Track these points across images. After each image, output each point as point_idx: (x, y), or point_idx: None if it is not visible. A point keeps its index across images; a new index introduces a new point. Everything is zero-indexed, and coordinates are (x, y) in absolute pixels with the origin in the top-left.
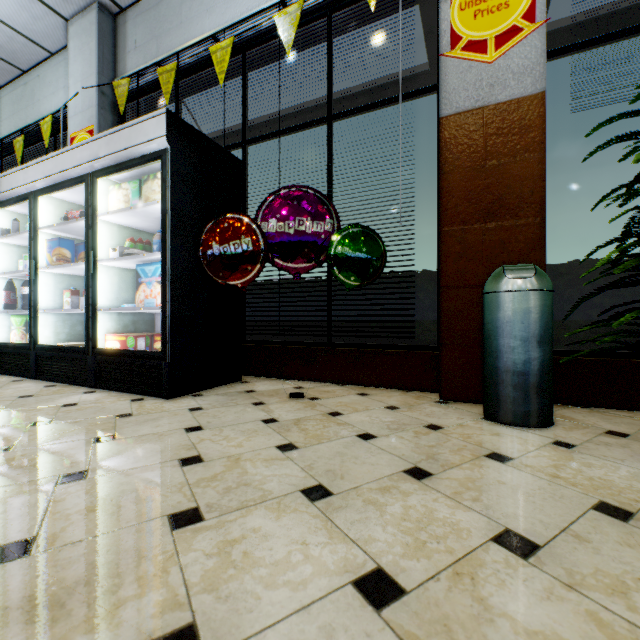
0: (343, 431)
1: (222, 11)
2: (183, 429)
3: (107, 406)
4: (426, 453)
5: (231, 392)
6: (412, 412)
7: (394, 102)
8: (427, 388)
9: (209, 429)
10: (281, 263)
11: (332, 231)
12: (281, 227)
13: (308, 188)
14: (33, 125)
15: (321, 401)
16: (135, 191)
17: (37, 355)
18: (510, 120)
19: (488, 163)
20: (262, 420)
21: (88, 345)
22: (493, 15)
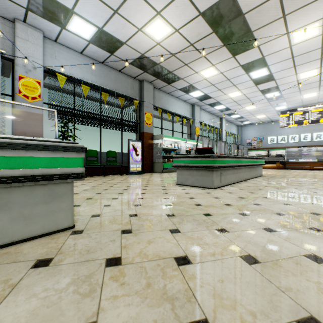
0: None
1: None
2: None
3: None
4: None
5: None
6: None
7: None
8: None
9: None
10: None
11: None
12: None
13: None
14: None
15: None
16: None
17: None
18: (35, 117)
19: (30, 125)
20: None
21: None
22: (31, 91)
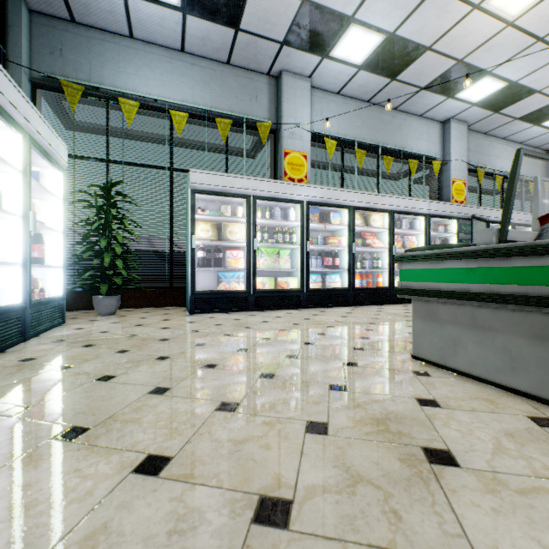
0: None
1: (502, 161)
2: None
3: None
4: None
5: None
6: None
7: None
8: None
9: None
10: None
11: None
12: None
13: None
14: (400, 148)
15: None
16: None
17: None
18: None
19: None
20: None
21: None
22: None
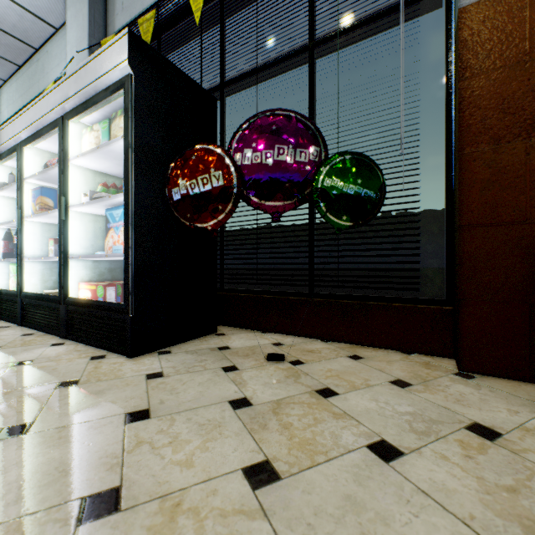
0: (345, 434)
1: None
2: (123, 415)
3: (60, 366)
4: (515, 515)
5: (202, 349)
6: (433, 394)
7: (389, 14)
8: (434, 351)
9: (157, 417)
10: (257, 201)
11: (318, 161)
12: (257, 158)
13: (289, 111)
14: None
15: (305, 367)
16: (105, 131)
17: (23, 302)
18: None
19: (534, 56)
20: (230, 401)
21: (60, 294)
22: None
